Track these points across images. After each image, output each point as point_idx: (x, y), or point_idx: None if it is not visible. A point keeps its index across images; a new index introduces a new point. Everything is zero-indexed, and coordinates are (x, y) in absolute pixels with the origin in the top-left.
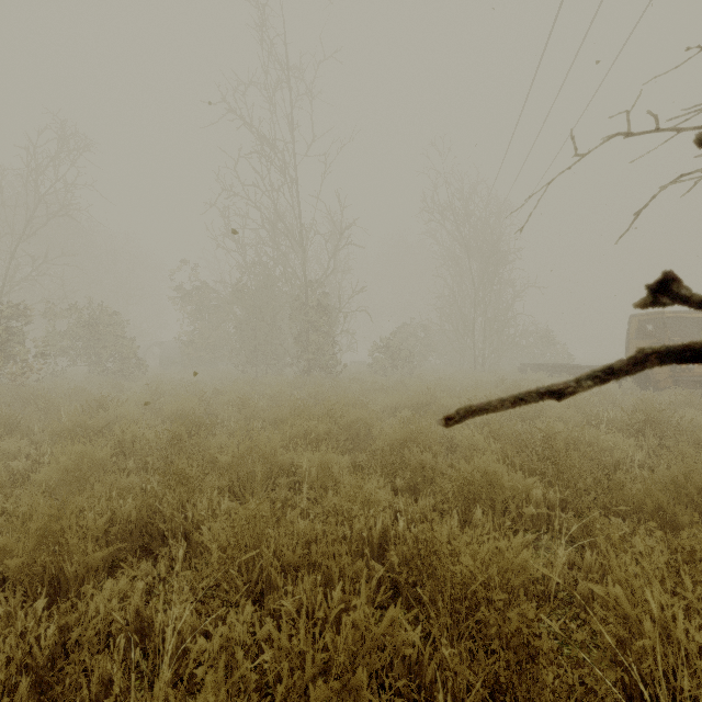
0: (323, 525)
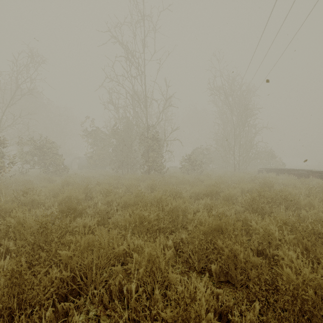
0: None
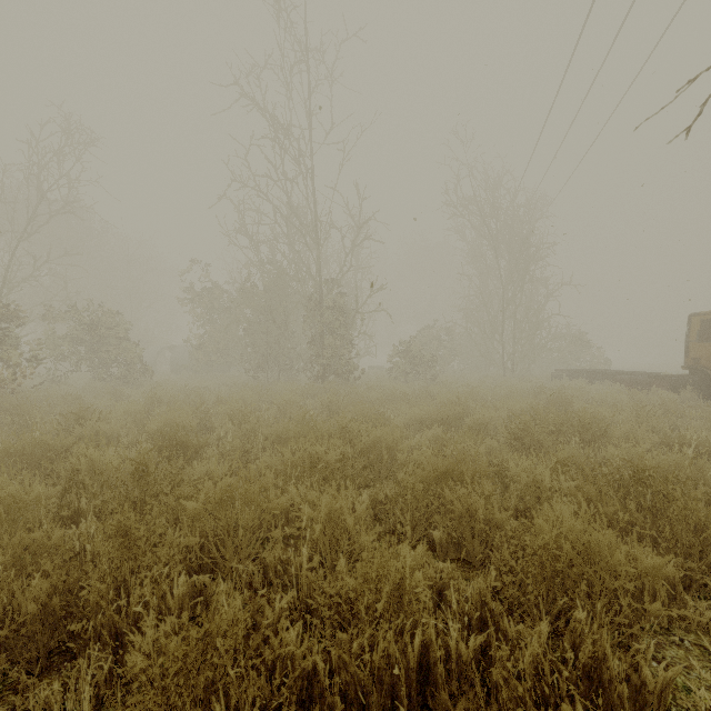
0: (318, 705)
